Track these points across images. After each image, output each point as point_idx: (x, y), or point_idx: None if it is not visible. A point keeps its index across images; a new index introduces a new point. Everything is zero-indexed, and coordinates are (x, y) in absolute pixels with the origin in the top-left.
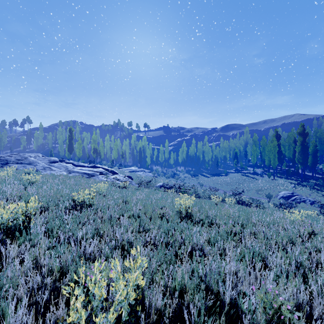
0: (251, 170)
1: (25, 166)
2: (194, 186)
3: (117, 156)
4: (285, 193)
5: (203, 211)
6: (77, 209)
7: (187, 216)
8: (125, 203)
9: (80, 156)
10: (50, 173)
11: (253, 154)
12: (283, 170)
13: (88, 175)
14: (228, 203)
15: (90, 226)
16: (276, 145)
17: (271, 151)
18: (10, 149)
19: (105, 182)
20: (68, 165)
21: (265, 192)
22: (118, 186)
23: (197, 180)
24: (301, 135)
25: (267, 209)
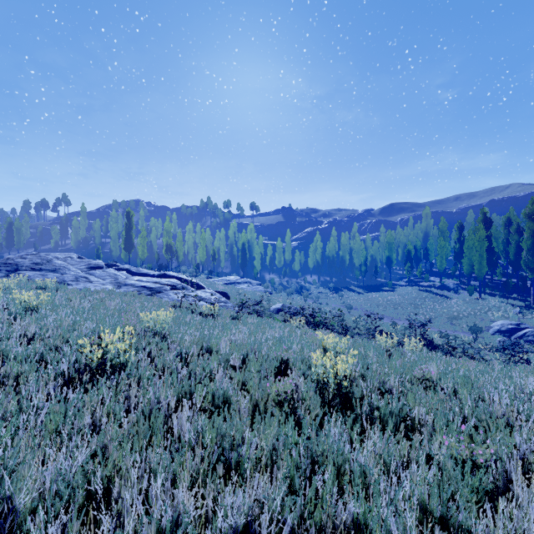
0: (437, 282)
1: (45, 275)
2: (336, 308)
3: (205, 257)
4: (504, 324)
5: (374, 379)
6: (84, 380)
7: (340, 396)
8: (206, 353)
9: (144, 257)
10: (83, 287)
11: (441, 254)
12: (495, 281)
13: (150, 291)
14: (410, 349)
15: (80, 453)
16: (483, 237)
17: (473, 248)
18: (35, 246)
19: (178, 304)
20: (119, 273)
21: (465, 322)
22: (200, 313)
23: (340, 299)
24: (533, 219)
25: (495, 364)
